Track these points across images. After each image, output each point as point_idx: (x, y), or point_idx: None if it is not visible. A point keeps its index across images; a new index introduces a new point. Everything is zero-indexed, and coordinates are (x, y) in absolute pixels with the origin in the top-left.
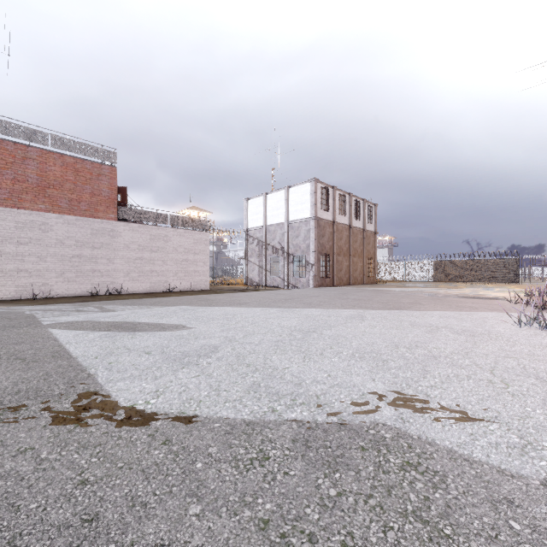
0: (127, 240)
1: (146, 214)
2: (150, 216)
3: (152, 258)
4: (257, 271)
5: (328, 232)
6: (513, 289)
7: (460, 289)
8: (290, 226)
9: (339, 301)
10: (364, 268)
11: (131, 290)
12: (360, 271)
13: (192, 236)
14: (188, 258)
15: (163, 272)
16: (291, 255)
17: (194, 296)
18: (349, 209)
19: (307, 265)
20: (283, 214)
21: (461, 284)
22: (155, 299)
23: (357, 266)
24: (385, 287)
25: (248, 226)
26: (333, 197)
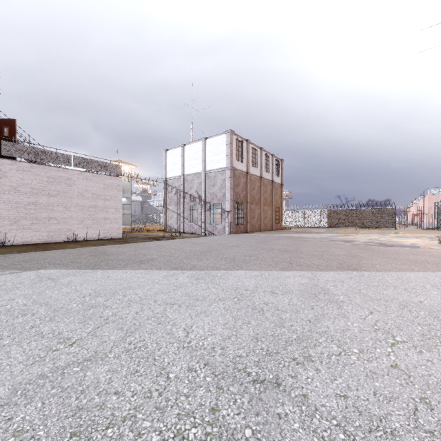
0: (15, 182)
1: (42, 153)
2: (48, 156)
3: (50, 203)
4: (176, 218)
5: (242, 181)
6: (405, 234)
7: (362, 235)
8: (206, 176)
9: (266, 253)
10: (273, 216)
11: (20, 240)
12: (269, 218)
13: (102, 180)
14: (97, 204)
15: (65, 219)
16: (208, 203)
17: (93, 247)
18: (260, 162)
19: (223, 212)
20: (200, 164)
21: (352, 229)
22: (32, 255)
23: (267, 214)
24: (294, 233)
25: (167, 175)
26: (247, 149)
